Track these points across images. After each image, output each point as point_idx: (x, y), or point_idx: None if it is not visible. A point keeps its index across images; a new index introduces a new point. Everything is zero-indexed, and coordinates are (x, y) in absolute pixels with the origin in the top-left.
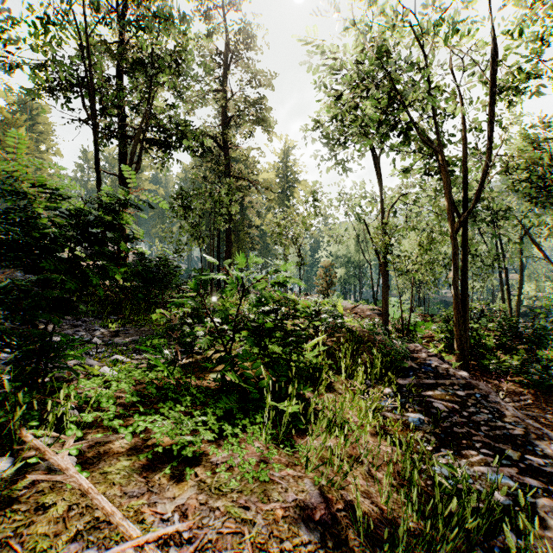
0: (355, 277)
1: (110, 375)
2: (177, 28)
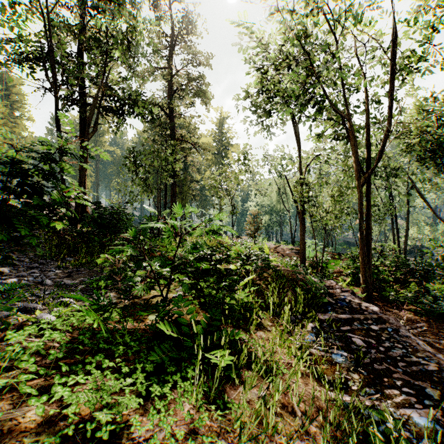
0: (277, 223)
1: (48, 321)
2: (128, 10)
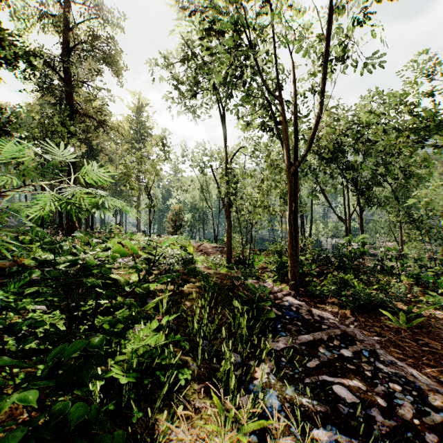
0: (200, 221)
1: None
2: None
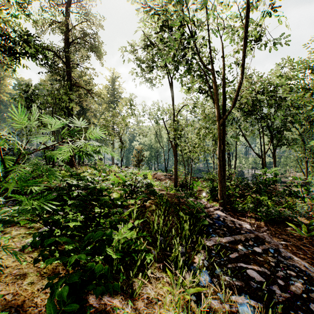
0: (155, 157)
1: None
2: None
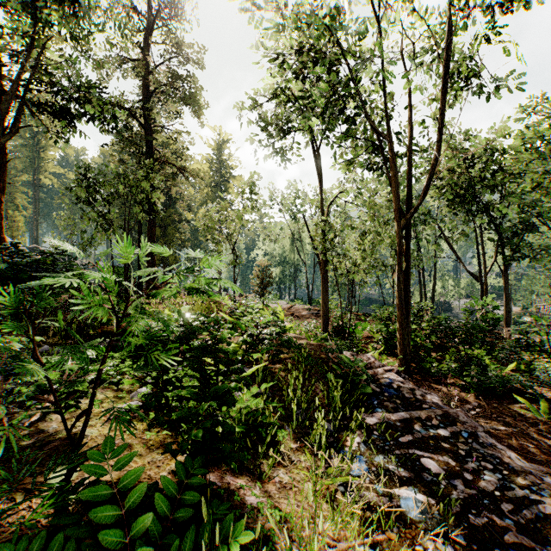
0: (290, 277)
1: None
2: None
